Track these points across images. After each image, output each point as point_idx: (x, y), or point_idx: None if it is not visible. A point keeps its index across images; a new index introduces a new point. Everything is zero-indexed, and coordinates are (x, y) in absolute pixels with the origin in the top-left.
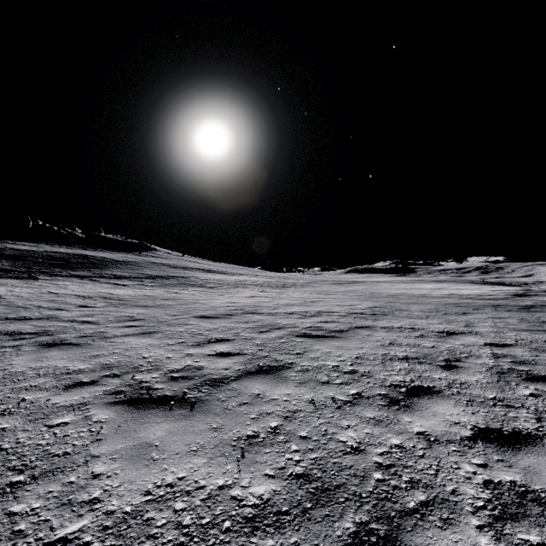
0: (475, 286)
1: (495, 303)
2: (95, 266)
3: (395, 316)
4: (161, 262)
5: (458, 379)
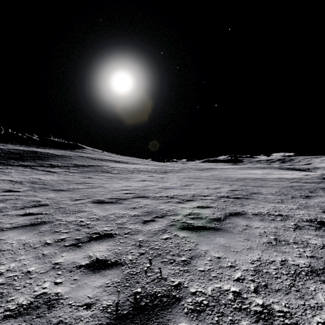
0: (288, 171)
1: (319, 186)
2: (40, 158)
3: (255, 199)
4: (87, 156)
5: None
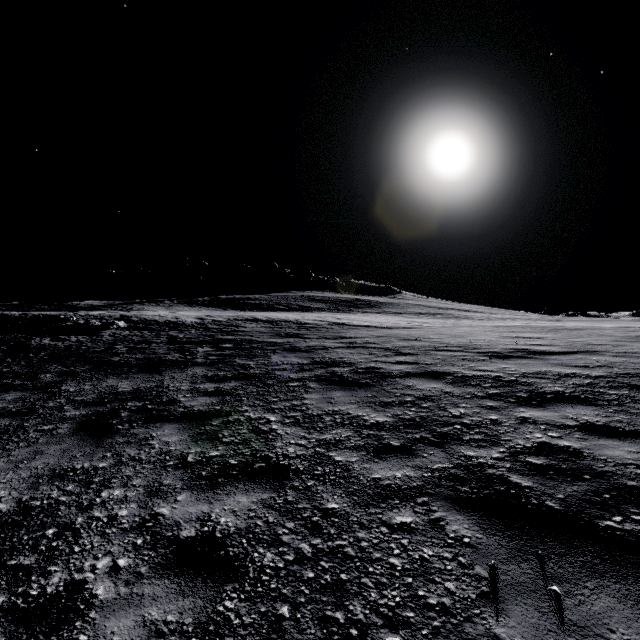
0: None
1: None
2: (372, 306)
3: None
4: (415, 303)
5: None
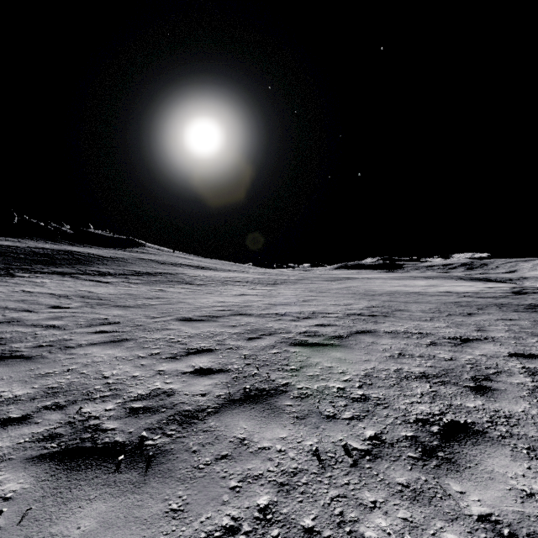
0: (467, 282)
1: (497, 302)
2: (79, 262)
3: (396, 317)
4: (150, 258)
5: (500, 409)
